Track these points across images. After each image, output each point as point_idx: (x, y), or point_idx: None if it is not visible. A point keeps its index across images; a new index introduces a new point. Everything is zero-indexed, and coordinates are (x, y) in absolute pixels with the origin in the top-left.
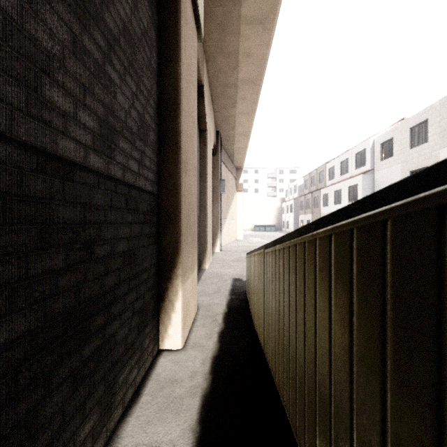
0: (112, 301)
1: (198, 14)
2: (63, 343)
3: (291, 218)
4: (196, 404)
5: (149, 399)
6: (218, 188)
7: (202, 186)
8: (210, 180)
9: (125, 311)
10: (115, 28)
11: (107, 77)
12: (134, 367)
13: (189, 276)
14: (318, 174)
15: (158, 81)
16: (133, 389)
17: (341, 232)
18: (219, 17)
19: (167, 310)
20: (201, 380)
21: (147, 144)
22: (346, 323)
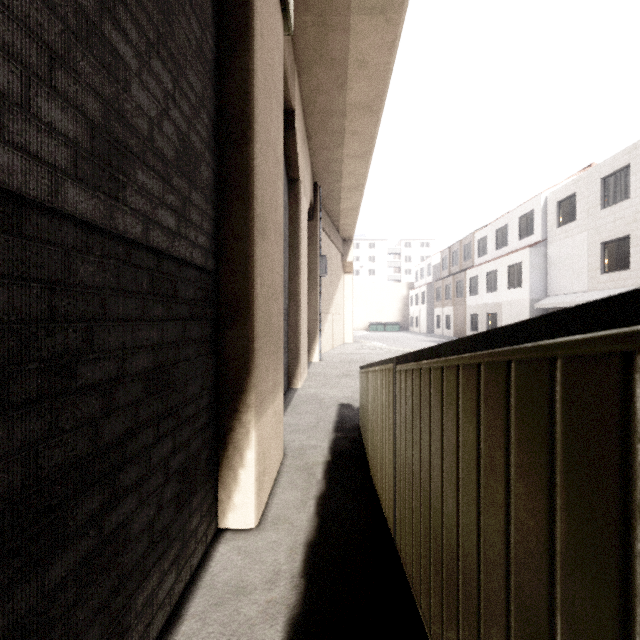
0: (119, 463)
1: None
2: None
3: (423, 313)
4: (277, 638)
5: (195, 628)
6: (317, 268)
7: (292, 263)
8: (305, 255)
9: (149, 476)
10: None
11: (110, 48)
12: (169, 570)
13: (269, 405)
14: (463, 248)
15: (216, 84)
16: (166, 610)
17: None
18: (318, 3)
19: (232, 463)
20: (286, 590)
21: (196, 185)
22: None
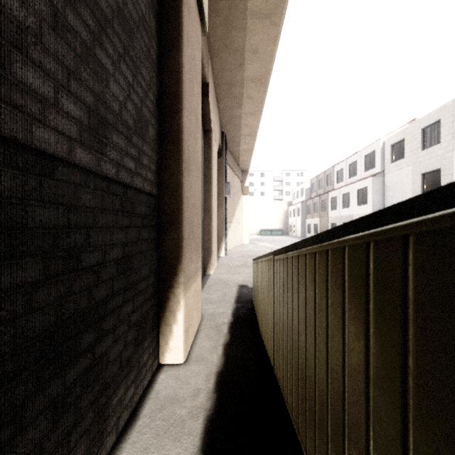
0: (103, 315)
1: (202, 4)
2: (40, 369)
3: (298, 222)
4: (199, 427)
5: (147, 422)
6: (224, 191)
7: (206, 188)
8: (215, 182)
9: (119, 325)
10: (107, 8)
11: (98, 62)
12: (130, 386)
13: (192, 284)
14: (326, 176)
15: (158, 73)
16: (129, 410)
17: (387, 240)
18: (224, 11)
19: (168, 321)
20: (204, 400)
21: (146, 141)
22: (396, 362)
